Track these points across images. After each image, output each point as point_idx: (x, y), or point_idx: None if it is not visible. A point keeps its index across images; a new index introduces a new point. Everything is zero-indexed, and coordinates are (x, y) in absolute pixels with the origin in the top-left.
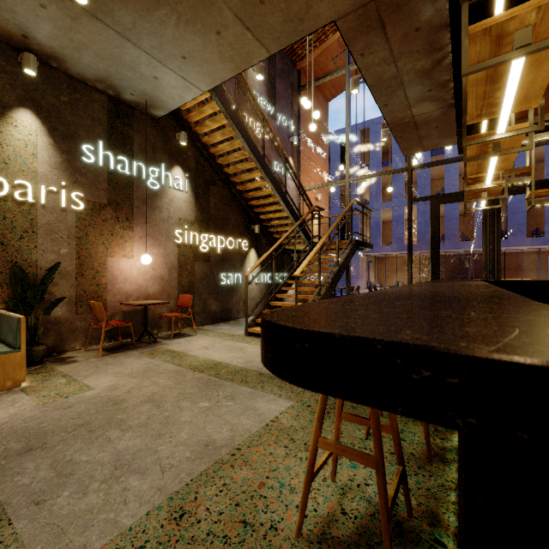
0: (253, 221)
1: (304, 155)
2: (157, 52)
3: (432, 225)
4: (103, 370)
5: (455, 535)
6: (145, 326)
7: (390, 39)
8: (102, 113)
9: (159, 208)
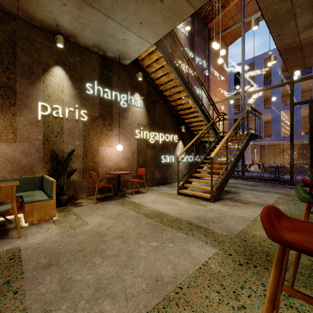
0: (180, 124)
1: (212, 81)
2: (125, 22)
3: (311, 120)
4: (95, 212)
5: None
6: (119, 186)
7: None
8: (96, 65)
9: (127, 117)
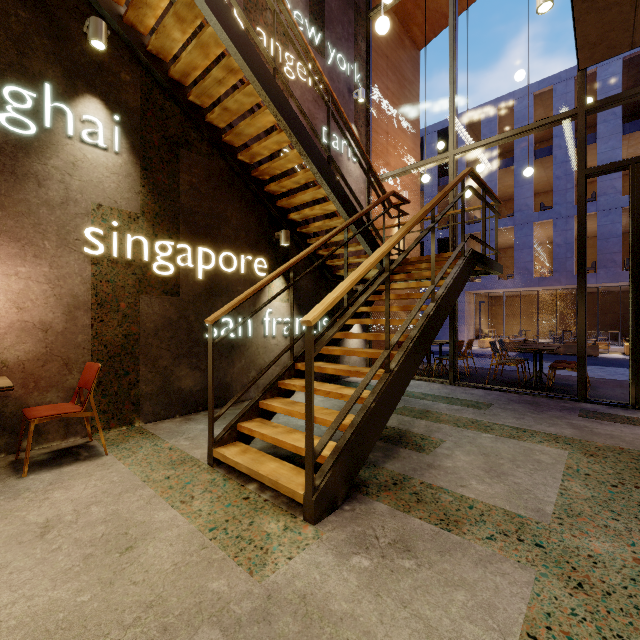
0: (279, 226)
1: (377, 126)
2: None
3: (636, 217)
4: None
5: None
6: None
7: None
8: None
9: (39, 177)
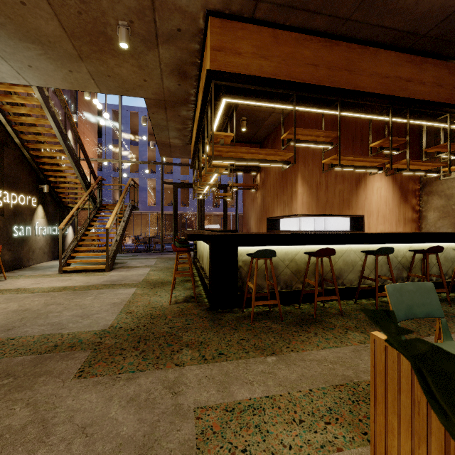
0: (41, 181)
1: (80, 130)
2: (5, 53)
3: (174, 199)
4: None
5: (205, 294)
6: None
7: (168, 114)
8: None
9: None
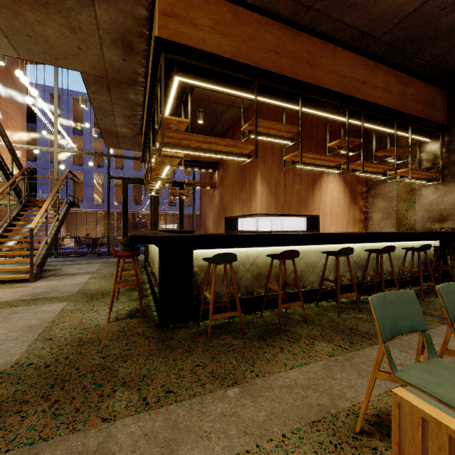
0: None
1: (0, 109)
2: None
3: (123, 196)
4: None
5: (155, 306)
6: None
7: (112, 95)
8: None
9: None
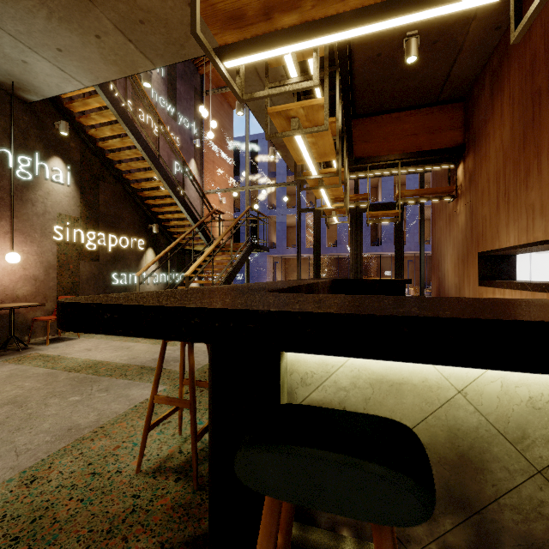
0: (151, 220)
1: (207, 158)
2: (25, 38)
3: (315, 232)
4: None
5: None
6: (11, 332)
7: (263, 78)
8: None
9: (32, 201)
